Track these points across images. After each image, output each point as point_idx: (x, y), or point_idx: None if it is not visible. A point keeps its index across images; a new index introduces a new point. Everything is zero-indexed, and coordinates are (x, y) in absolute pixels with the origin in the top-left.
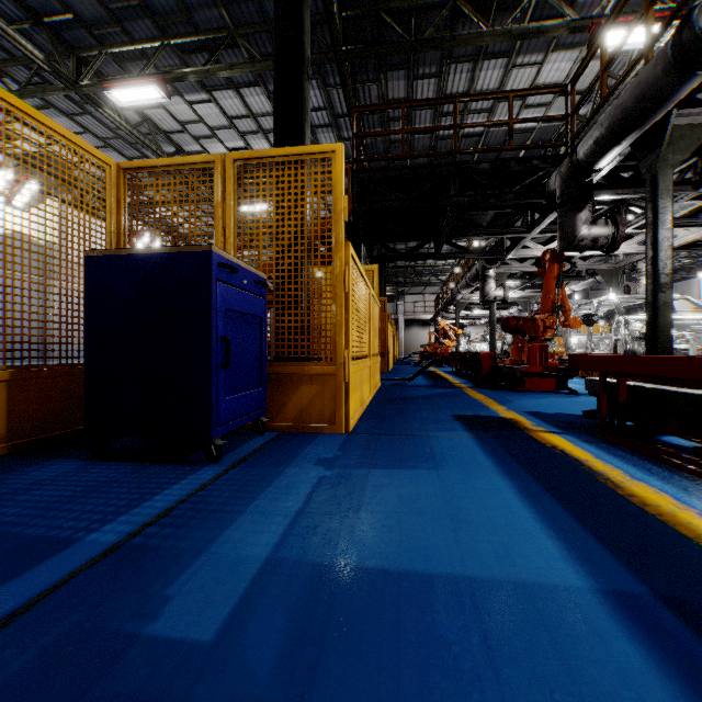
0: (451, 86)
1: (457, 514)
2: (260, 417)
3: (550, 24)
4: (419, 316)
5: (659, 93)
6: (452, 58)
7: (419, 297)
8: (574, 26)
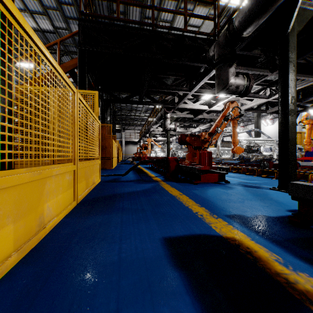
0: (148, 12)
1: None
2: None
3: None
4: (132, 139)
5: None
6: None
7: (132, 131)
8: None
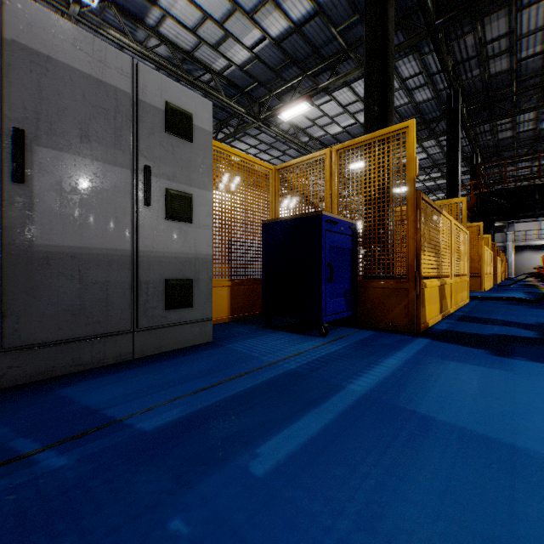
0: None
1: (509, 295)
2: None
3: None
4: (530, 242)
5: None
6: None
7: (532, 224)
8: None
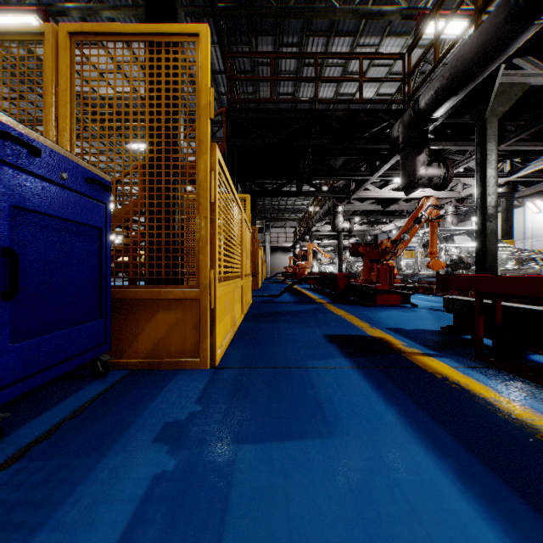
0: None
1: None
2: (99, 355)
3: (387, 9)
4: (282, 244)
5: (499, 43)
6: (310, 32)
7: (282, 230)
8: (405, 14)
